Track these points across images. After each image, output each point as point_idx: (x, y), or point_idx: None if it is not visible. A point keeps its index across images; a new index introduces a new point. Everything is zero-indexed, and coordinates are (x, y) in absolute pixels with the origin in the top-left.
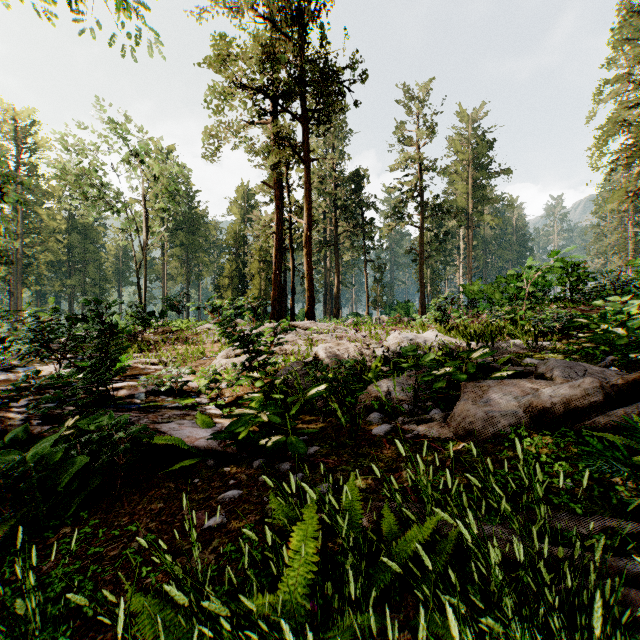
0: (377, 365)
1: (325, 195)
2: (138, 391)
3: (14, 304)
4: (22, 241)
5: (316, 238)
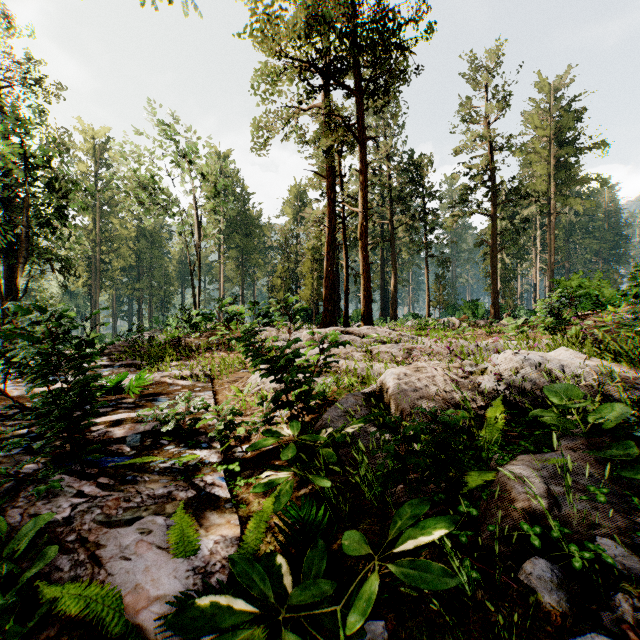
0: (497, 416)
1: (381, 187)
2: (133, 431)
3: (92, 306)
4: (99, 249)
5: (371, 234)
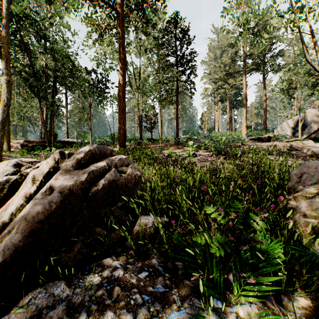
0: None
1: None
2: None
3: None
4: None
5: None
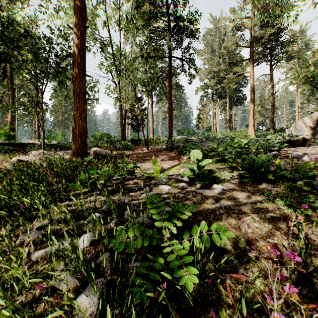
0: None
1: None
2: None
3: None
4: None
5: None
